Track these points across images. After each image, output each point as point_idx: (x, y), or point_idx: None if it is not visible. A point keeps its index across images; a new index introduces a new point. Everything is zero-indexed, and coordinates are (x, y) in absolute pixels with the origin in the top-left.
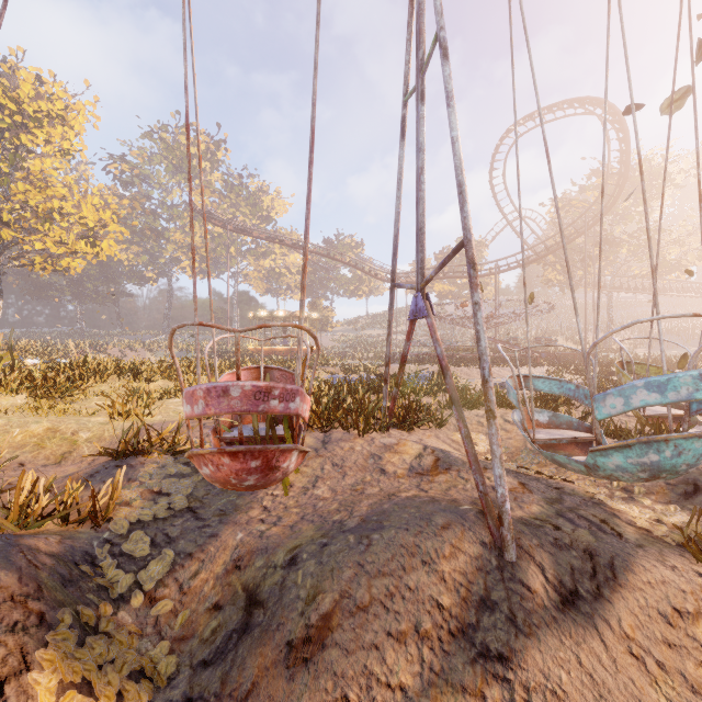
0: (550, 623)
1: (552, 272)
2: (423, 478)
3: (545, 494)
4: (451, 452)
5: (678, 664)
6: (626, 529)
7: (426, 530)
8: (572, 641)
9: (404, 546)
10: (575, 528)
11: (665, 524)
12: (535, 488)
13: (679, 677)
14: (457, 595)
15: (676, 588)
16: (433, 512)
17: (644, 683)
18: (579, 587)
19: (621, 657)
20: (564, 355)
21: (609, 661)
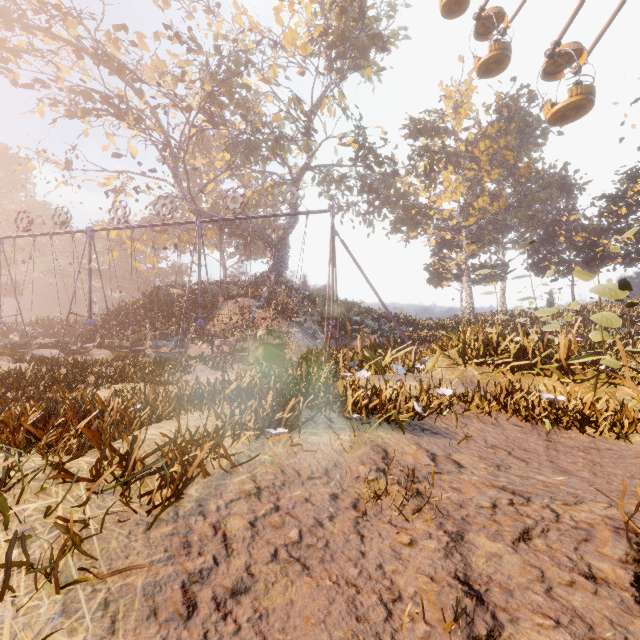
0: None
1: None
2: None
3: None
4: None
5: None
6: None
7: None
8: None
9: None
10: None
11: None
12: None
13: None
14: None
15: None
16: None
17: None
18: None
19: None
20: None
21: None
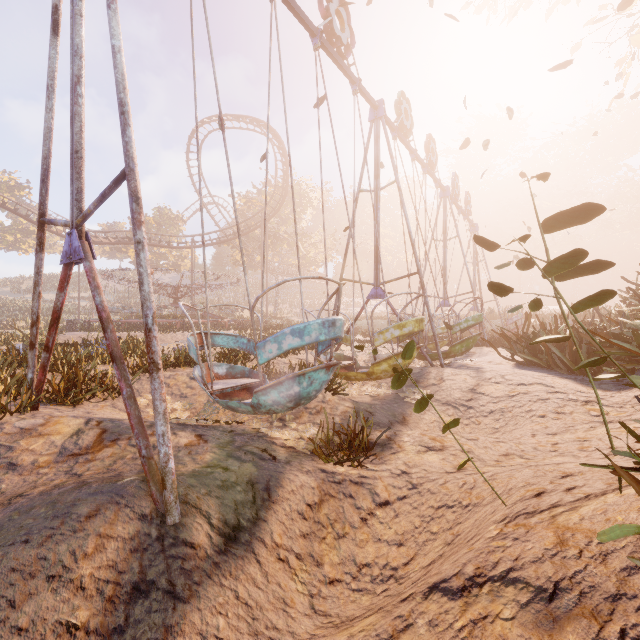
0: (211, 572)
1: (239, 254)
2: (80, 459)
3: (220, 439)
4: (125, 419)
5: (309, 548)
6: (280, 451)
7: (60, 530)
8: (232, 578)
9: (17, 569)
10: (241, 464)
11: (304, 439)
12: (211, 436)
13: (310, 559)
14: (101, 598)
15: (309, 487)
16: (77, 501)
17: (287, 580)
18: (242, 519)
19: (272, 567)
20: (247, 322)
21: (262, 578)
